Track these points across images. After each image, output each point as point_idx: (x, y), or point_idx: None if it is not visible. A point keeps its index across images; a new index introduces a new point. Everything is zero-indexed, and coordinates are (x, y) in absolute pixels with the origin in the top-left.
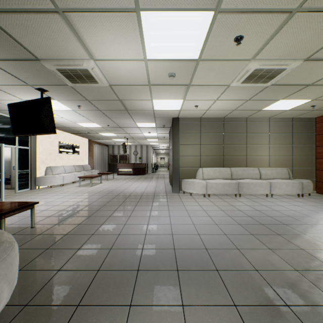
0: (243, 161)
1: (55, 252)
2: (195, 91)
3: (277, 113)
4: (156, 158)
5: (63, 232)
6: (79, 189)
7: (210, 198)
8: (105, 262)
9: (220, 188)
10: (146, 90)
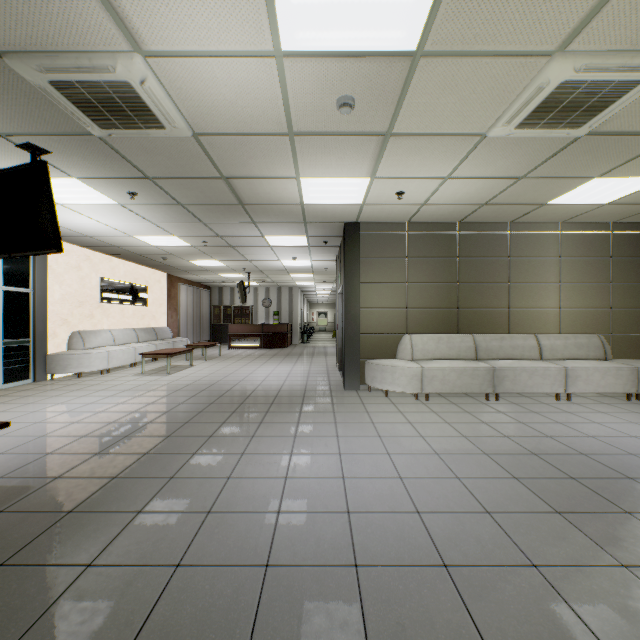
0: (501, 319)
1: (17, 577)
2: (399, 153)
3: (581, 211)
4: (310, 314)
5: (63, 506)
6: (142, 380)
7: (430, 404)
8: (150, 623)
9: (452, 380)
10: (284, 150)
